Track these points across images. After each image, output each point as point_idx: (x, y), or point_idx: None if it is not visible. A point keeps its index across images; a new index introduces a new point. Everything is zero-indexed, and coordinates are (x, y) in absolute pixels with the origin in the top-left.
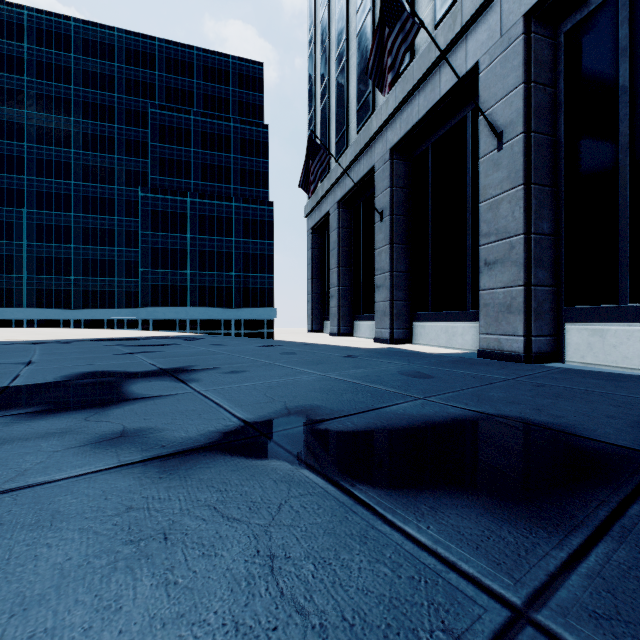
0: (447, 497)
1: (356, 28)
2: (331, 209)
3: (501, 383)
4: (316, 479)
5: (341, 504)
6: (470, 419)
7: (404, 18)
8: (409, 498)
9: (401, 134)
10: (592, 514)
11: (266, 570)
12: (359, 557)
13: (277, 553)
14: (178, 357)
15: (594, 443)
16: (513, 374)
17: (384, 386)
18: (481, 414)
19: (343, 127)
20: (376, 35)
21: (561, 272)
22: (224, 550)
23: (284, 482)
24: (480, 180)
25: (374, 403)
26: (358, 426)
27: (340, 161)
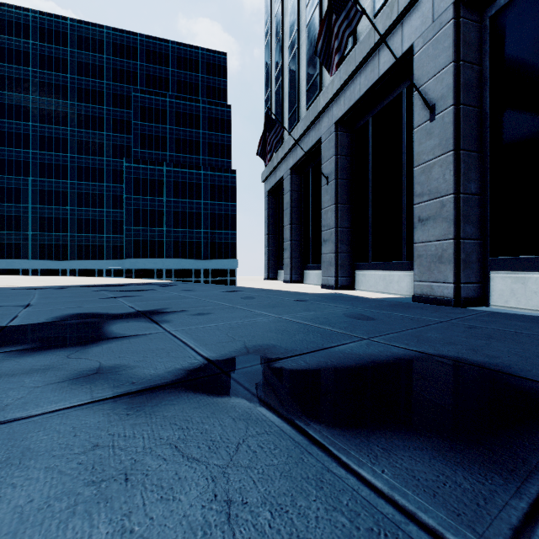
0: (398, 438)
1: (306, 20)
2: (284, 175)
3: (436, 325)
4: (272, 417)
5: (296, 444)
6: (412, 359)
7: (348, 7)
8: (362, 438)
9: (345, 109)
10: None
11: (223, 518)
12: (316, 504)
13: (234, 498)
14: (154, 301)
15: (532, 383)
16: (446, 317)
17: (332, 327)
18: (422, 354)
19: (295, 105)
20: (324, 22)
21: (487, 227)
22: (182, 494)
23: (242, 420)
24: (414, 147)
25: (324, 343)
26: (310, 365)
27: (292, 134)
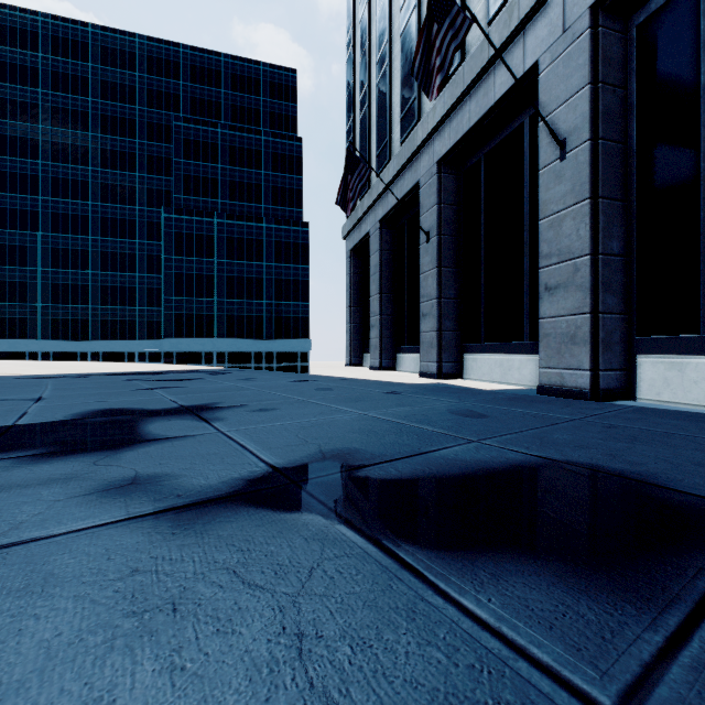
0: (510, 561)
1: (399, 28)
2: (372, 229)
3: (566, 424)
4: (354, 537)
5: (384, 569)
6: (533, 466)
7: (454, 12)
8: (465, 562)
9: (450, 144)
10: (689, 585)
11: (293, 653)
12: (406, 638)
13: (307, 631)
14: (202, 393)
15: (682, 496)
16: (579, 413)
17: (432, 427)
18: (545, 460)
19: (385, 138)
20: (422, 32)
21: (633, 298)
22: (243, 626)
23: (317, 540)
24: (540, 194)
25: (421, 446)
26: (403, 473)
27: (382, 176)
